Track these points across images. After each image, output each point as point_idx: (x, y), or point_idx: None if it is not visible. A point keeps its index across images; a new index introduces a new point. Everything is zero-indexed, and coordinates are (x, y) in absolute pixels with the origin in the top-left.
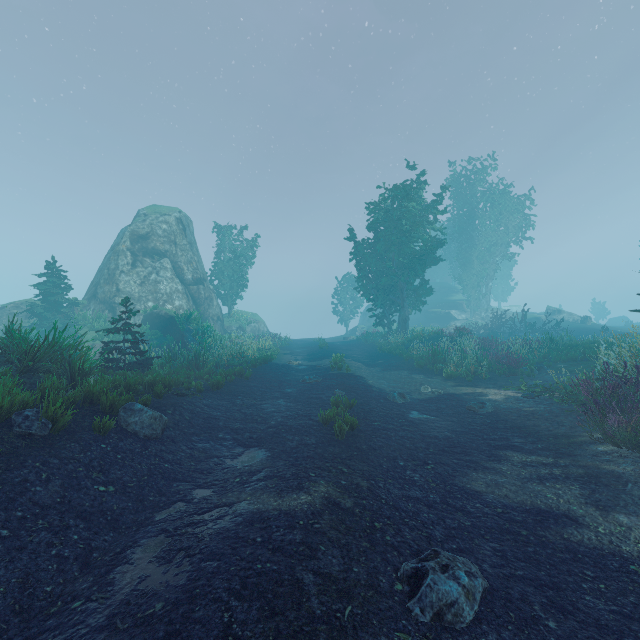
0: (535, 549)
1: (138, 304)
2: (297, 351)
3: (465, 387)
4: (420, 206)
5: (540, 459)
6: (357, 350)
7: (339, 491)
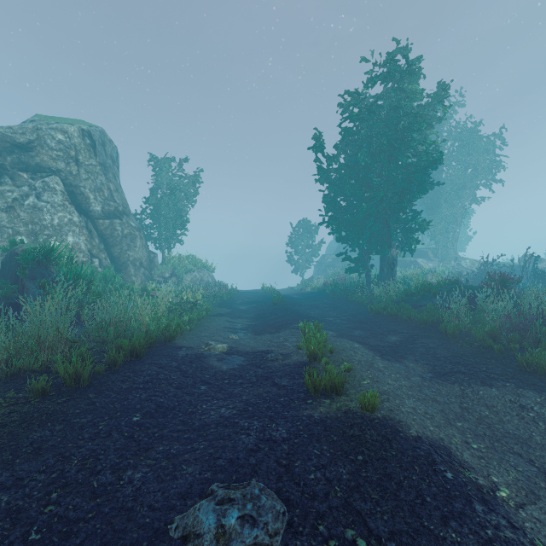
0: None
1: None
2: (241, 308)
3: None
4: (421, 95)
5: None
6: (326, 307)
7: None
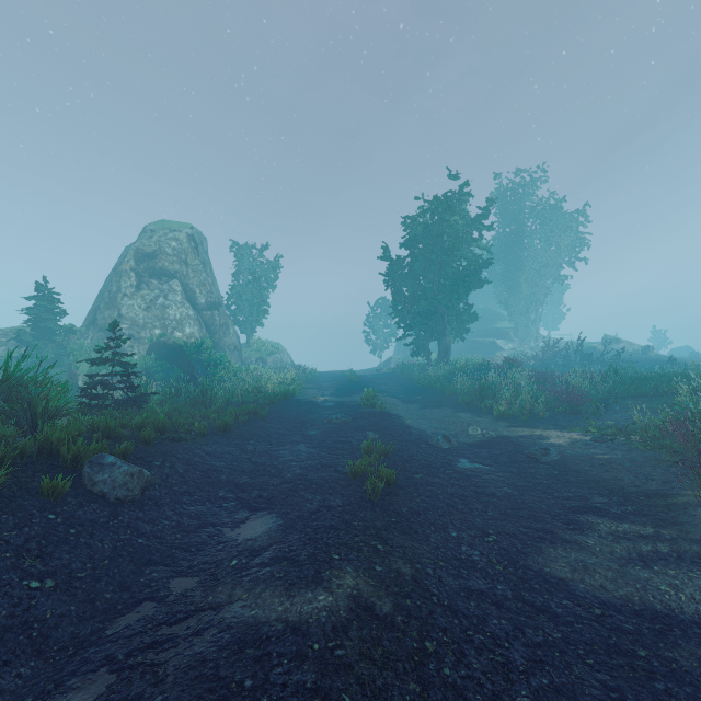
0: (666, 685)
1: (143, 332)
2: (324, 385)
3: (521, 428)
4: (464, 220)
5: (635, 528)
6: (392, 384)
7: (372, 584)
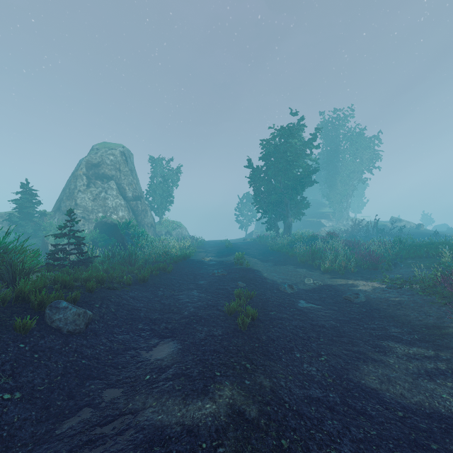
0: None
1: (91, 215)
2: (209, 249)
3: (339, 279)
4: (300, 142)
5: (421, 351)
6: (254, 249)
7: (243, 394)
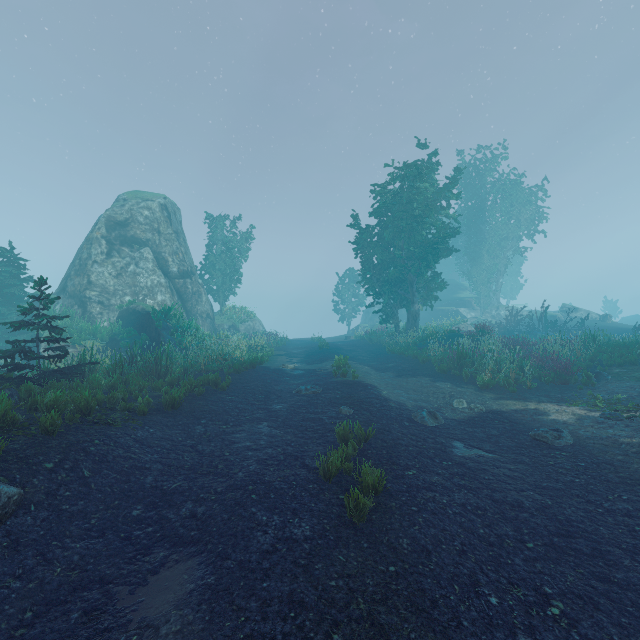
0: None
1: (113, 299)
2: (294, 352)
3: (511, 401)
4: (433, 188)
5: None
6: (361, 351)
7: None
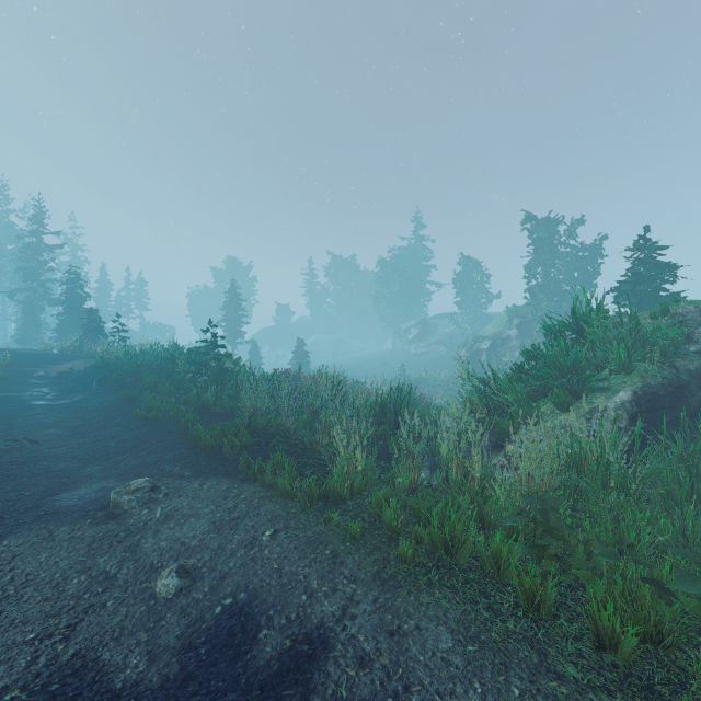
0: None
1: None
2: None
3: None
4: None
5: None
6: None
7: None
